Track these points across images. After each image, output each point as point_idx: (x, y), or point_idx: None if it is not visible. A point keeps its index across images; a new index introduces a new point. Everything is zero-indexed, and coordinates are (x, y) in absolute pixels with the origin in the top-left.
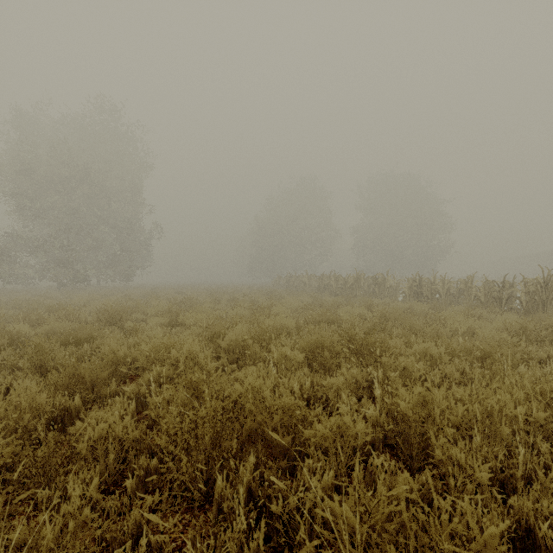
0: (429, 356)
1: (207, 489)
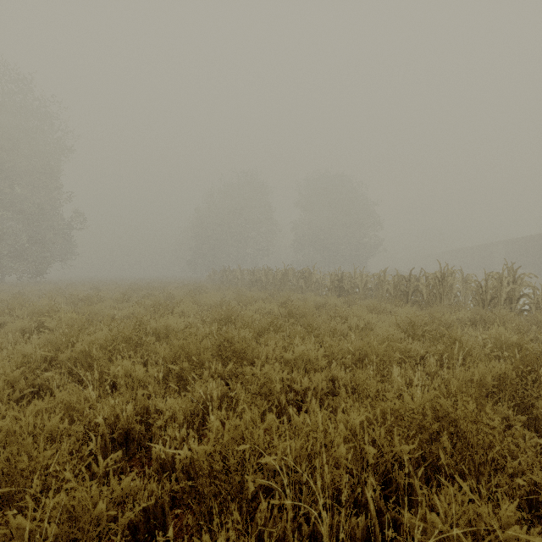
0: (307, 360)
1: None
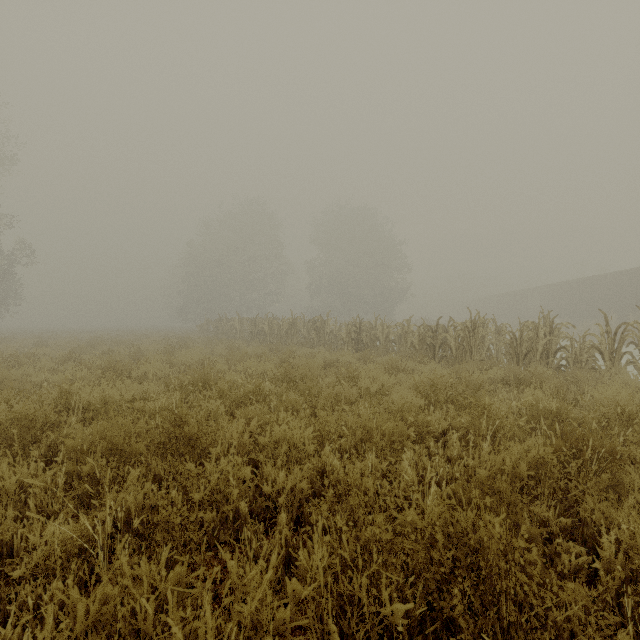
0: (290, 444)
1: None
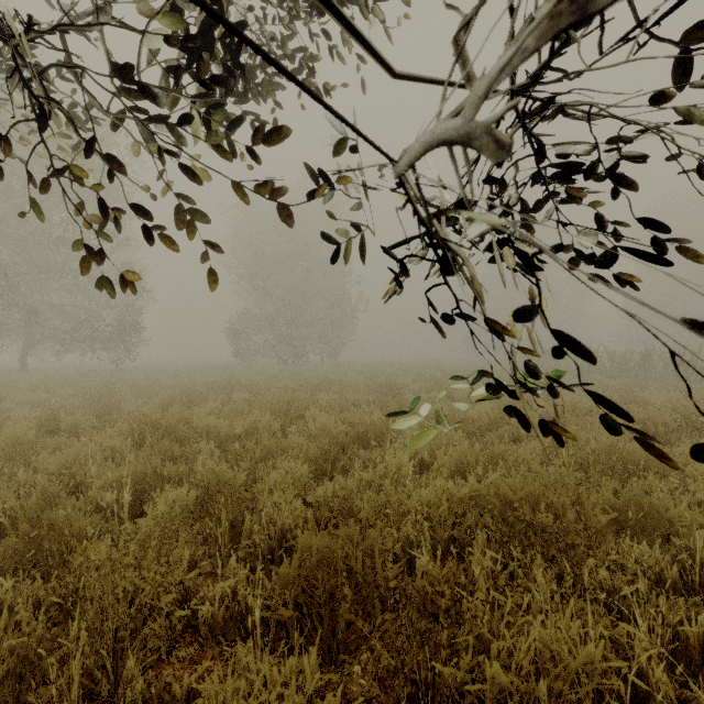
0: None
1: None
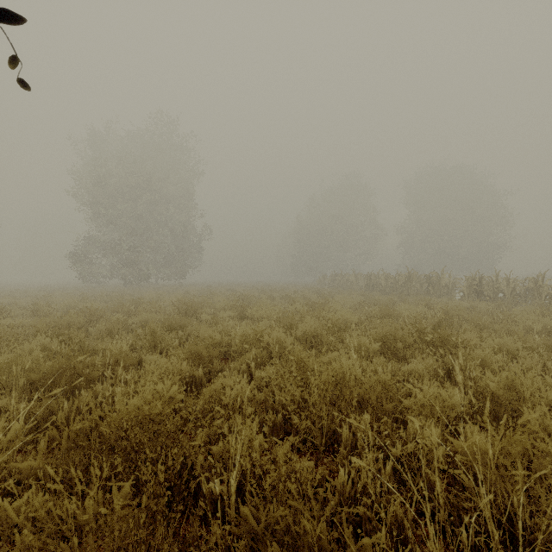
0: (504, 350)
1: (326, 440)
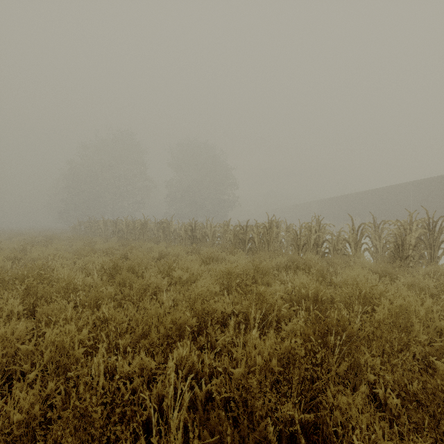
0: (61, 349)
1: None
